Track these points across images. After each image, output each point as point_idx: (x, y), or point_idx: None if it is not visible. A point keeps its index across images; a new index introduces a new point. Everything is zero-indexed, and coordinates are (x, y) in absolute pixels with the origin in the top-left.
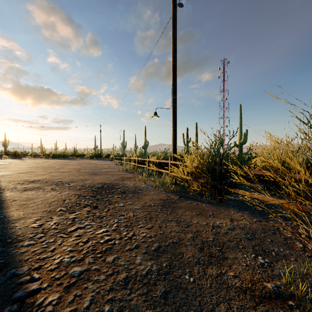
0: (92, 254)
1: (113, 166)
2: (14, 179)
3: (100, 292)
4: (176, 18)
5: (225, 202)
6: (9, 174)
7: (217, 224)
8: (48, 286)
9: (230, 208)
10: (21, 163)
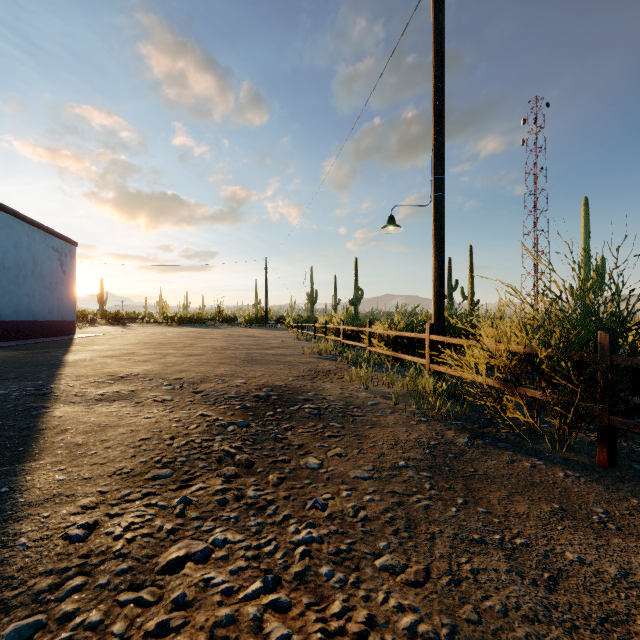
0: None
1: (291, 343)
2: (91, 370)
3: None
4: None
5: (619, 462)
6: (87, 358)
7: None
8: None
9: None
10: (121, 334)
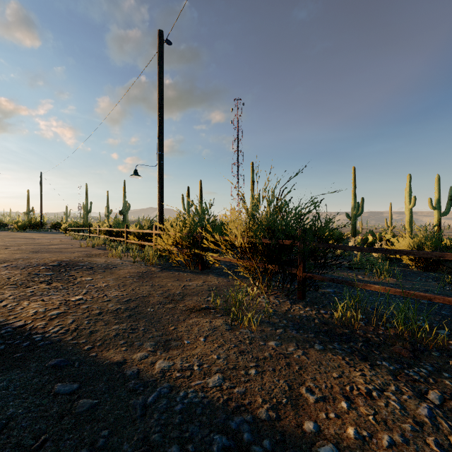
0: (66, 306)
1: (69, 242)
2: None
3: (80, 318)
4: (163, 58)
5: (209, 270)
6: None
7: (189, 284)
8: (32, 321)
9: (210, 275)
10: None
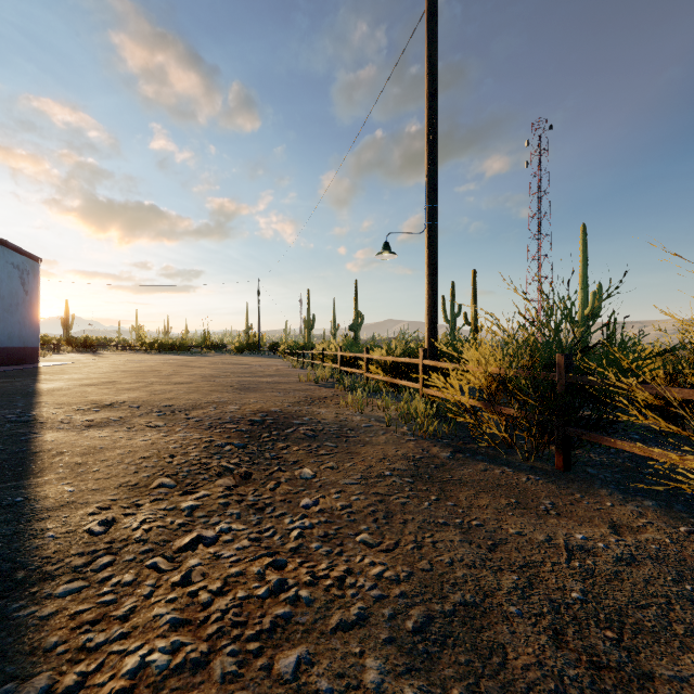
0: (234, 642)
1: (286, 371)
2: (72, 399)
3: None
4: (436, 14)
5: (577, 468)
6: (63, 387)
7: (577, 539)
8: None
9: (599, 490)
10: (94, 363)
